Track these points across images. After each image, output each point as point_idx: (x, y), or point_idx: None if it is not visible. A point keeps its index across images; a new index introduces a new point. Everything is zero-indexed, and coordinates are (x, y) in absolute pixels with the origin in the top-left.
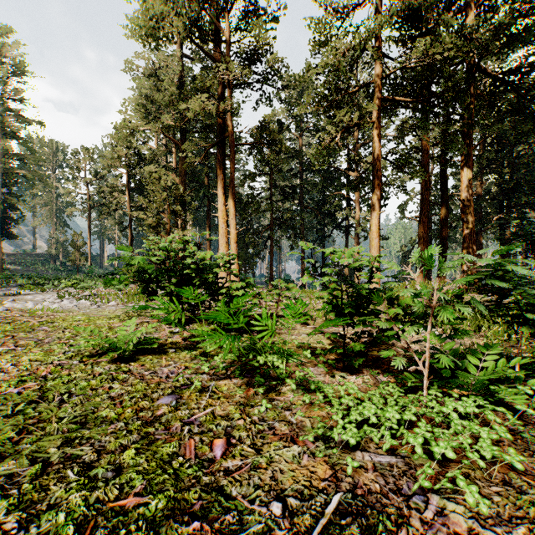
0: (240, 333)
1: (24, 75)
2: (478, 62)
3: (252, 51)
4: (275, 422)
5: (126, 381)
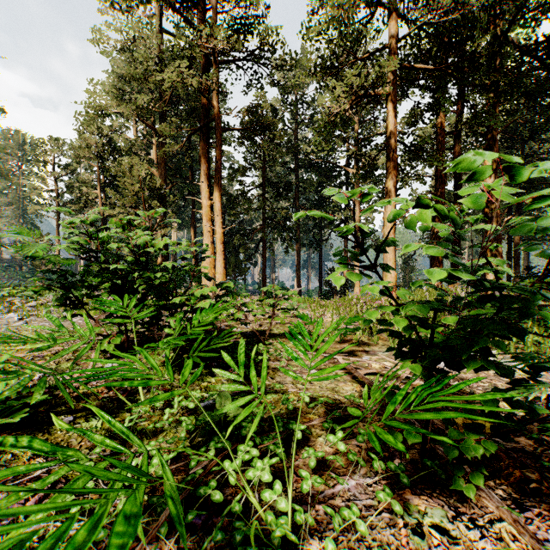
0: (210, 371)
1: None
2: (508, 28)
3: (241, 17)
4: None
5: None
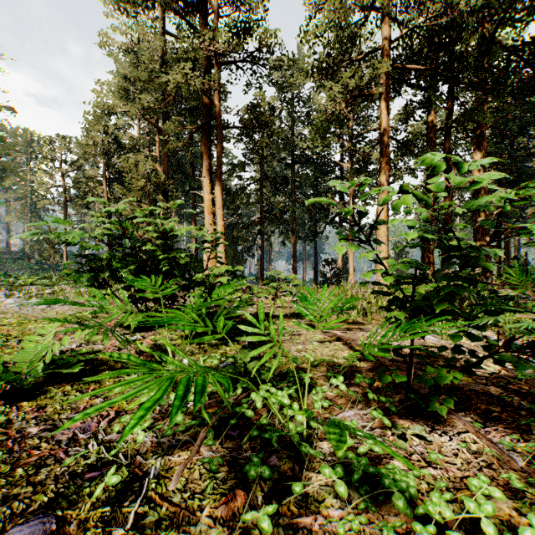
0: (224, 342)
1: None
2: (495, 30)
3: (241, 21)
4: None
5: None
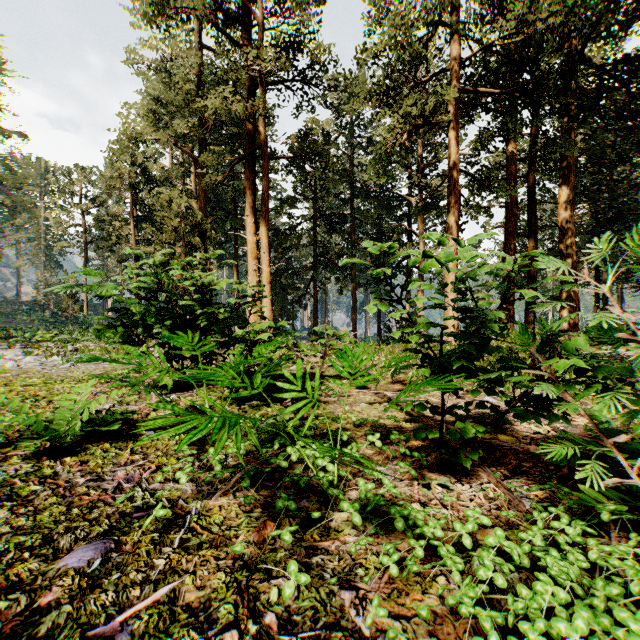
0: (266, 403)
1: (2, 74)
2: (583, 46)
3: (290, 35)
4: (318, 632)
5: (31, 501)
